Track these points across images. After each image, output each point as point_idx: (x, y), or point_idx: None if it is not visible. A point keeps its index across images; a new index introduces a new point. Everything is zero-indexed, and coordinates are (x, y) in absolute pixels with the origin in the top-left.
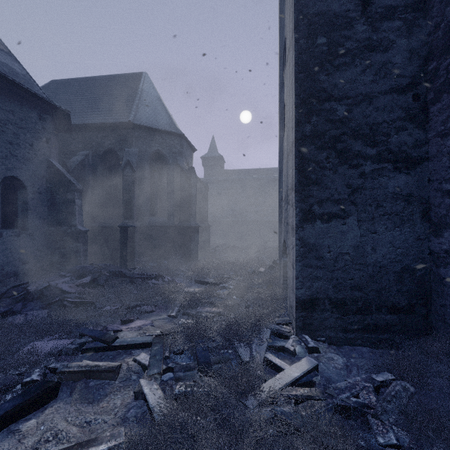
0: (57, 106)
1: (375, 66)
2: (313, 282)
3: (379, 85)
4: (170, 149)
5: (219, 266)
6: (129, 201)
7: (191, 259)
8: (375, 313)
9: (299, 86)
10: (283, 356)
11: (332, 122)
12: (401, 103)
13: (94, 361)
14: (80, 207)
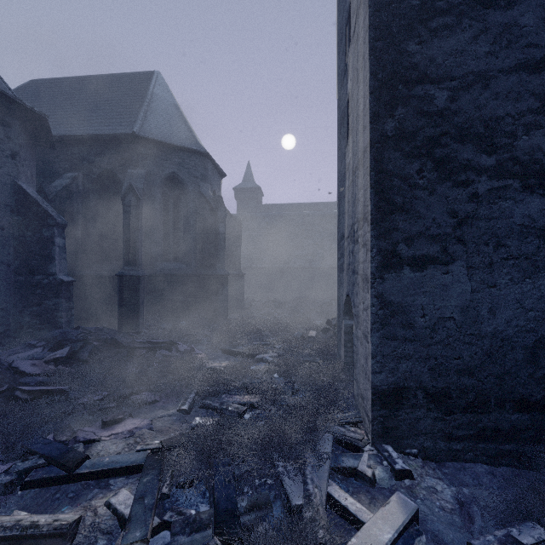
0: (26, 106)
1: (492, 30)
2: (399, 362)
3: (499, 59)
4: (190, 172)
5: (254, 329)
6: (132, 240)
7: (218, 319)
8: (495, 410)
9: (377, 60)
10: (355, 487)
11: (428, 116)
12: (534, 87)
13: (40, 506)
14: (62, 249)
